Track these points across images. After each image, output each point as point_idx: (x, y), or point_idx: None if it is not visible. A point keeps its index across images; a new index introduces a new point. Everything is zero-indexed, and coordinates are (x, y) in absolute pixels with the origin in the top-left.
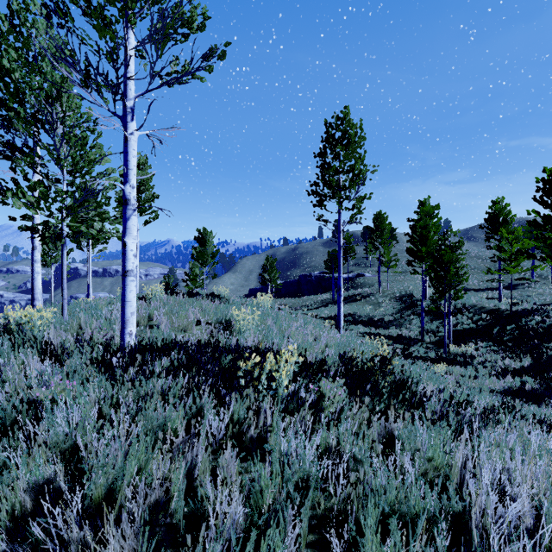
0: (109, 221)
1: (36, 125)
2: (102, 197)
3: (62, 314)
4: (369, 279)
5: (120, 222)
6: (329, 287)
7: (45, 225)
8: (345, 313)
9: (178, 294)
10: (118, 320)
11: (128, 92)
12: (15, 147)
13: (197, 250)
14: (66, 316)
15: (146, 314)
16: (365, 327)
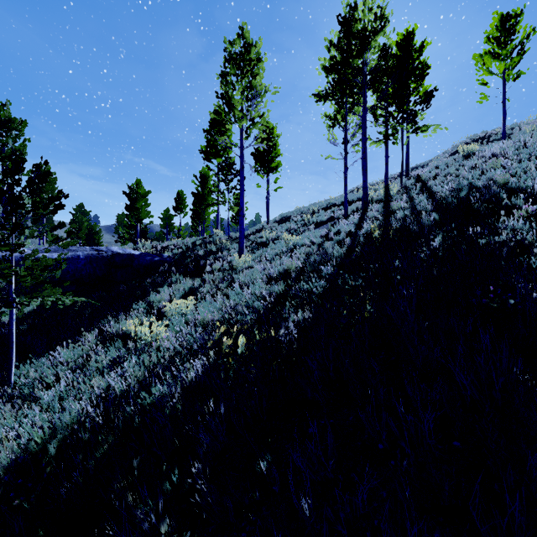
0: None
1: None
2: None
3: None
4: None
5: None
6: None
7: None
8: None
9: None
10: None
11: None
12: None
13: None
14: None
15: None
16: None
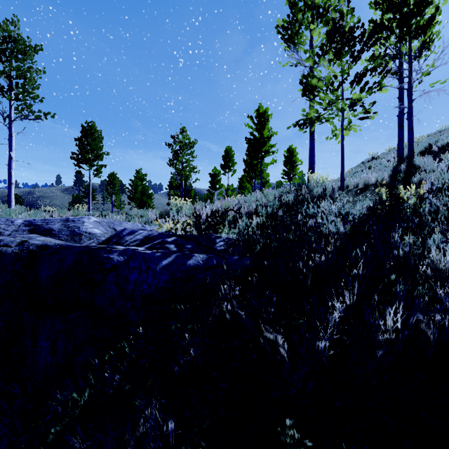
0: None
1: None
2: None
3: None
4: None
5: None
6: None
7: None
8: None
9: None
10: None
11: (12, 119)
12: None
13: None
14: None
15: None
16: None
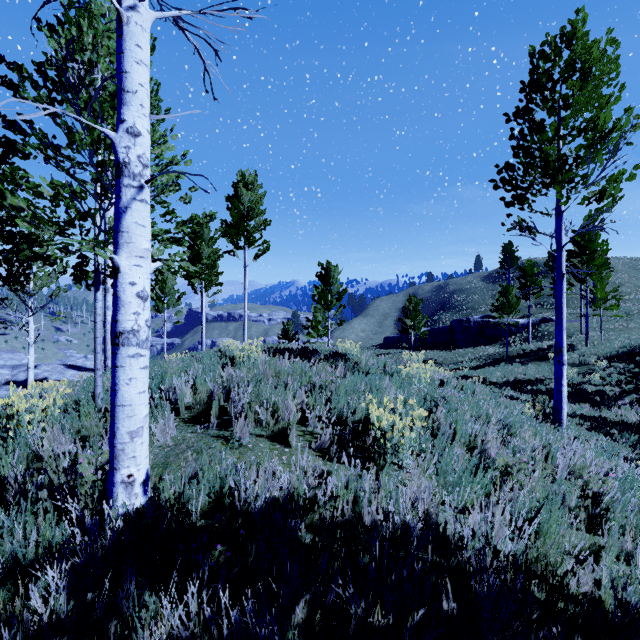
0: (162, 240)
1: (46, 87)
2: (215, 232)
3: (94, 393)
4: None
5: (179, 243)
6: (497, 337)
7: (64, 251)
8: (531, 378)
9: (281, 355)
10: (170, 409)
11: None
12: (14, 124)
13: (319, 290)
14: (97, 397)
15: (221, 395)
16: (571, 403)
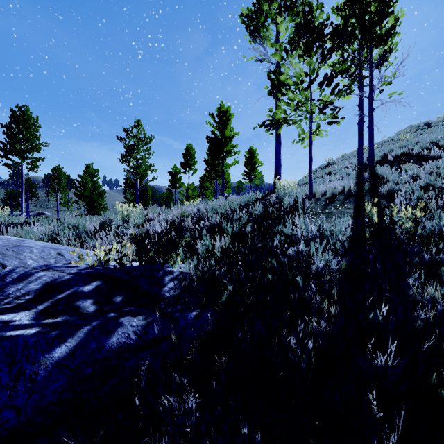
0: None
1: None
2: None
3: None
4: (50, 216)
5: None
6: None
7: None
8: None
9: None
10: None
11: None
12: None
13: None
14: None
15: None
16: None
